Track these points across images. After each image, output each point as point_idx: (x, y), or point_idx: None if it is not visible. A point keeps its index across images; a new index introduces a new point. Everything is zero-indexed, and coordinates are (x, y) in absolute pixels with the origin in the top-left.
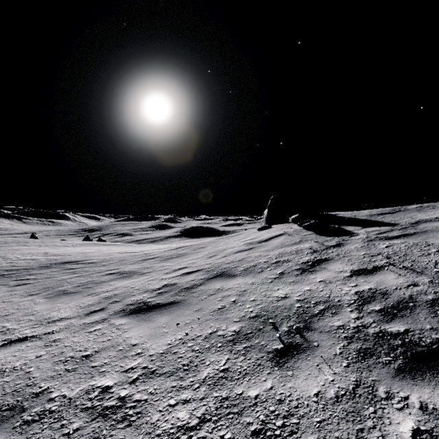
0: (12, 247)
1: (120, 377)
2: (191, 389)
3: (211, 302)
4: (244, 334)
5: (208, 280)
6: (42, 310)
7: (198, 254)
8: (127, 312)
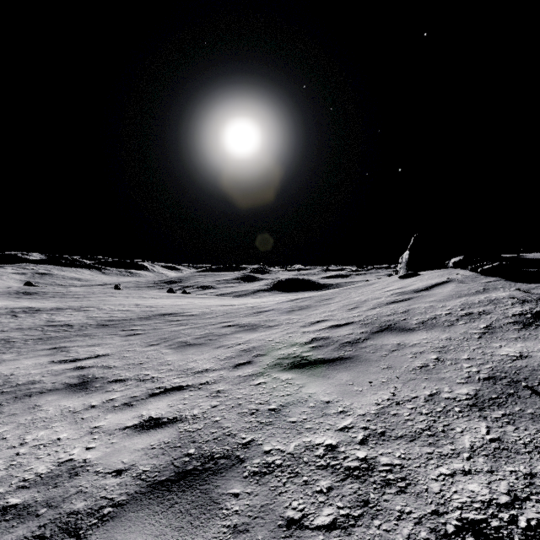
0: (101, 298)
1: (339, 436)
2: (462, 459)
3: (401, 359)
4: (488, 398)
5: (375, 334)
6: (176, 360)
7: (328, 306)
8: (285, 366)
